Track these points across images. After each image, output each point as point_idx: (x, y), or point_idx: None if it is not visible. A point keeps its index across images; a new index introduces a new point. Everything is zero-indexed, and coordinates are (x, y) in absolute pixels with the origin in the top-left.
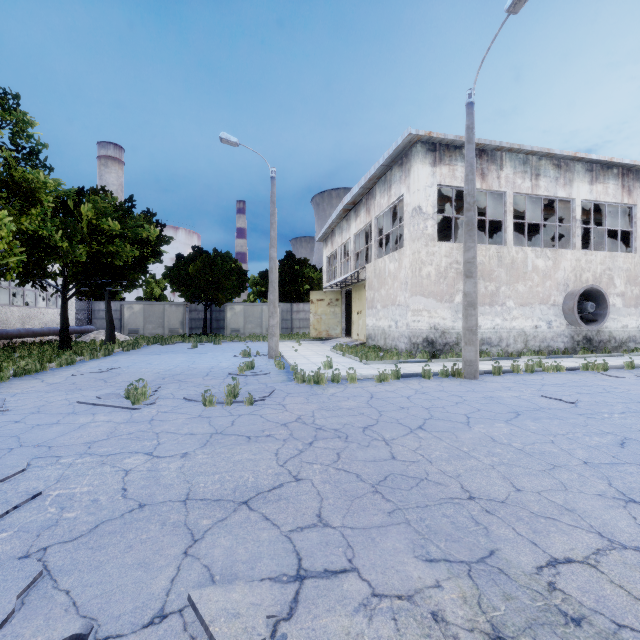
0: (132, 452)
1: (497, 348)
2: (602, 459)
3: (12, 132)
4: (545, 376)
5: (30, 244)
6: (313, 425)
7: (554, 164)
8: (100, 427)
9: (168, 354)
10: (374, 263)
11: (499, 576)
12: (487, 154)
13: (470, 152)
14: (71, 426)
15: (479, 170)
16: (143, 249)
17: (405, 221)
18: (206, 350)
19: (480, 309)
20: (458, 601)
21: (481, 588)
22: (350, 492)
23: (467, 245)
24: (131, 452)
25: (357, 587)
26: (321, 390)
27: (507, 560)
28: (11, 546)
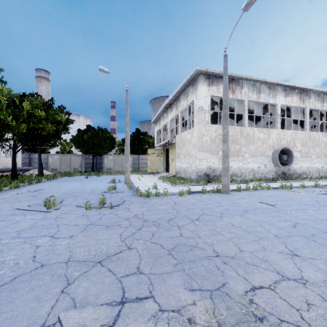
0: (42, 236)
1: (240, 178)
2: (284, 234)
3: None
4: (262, 192)
5: None
6: (142, 219)
7: (267, 87)
8: (27, 222)
9: (71, 182)
10: (180, 135)
11: (226, 297)
12: (235, 81)
13: (225, 79)
14: (11, 222)
15: (231, 89)
16: (58, 126)
17: (195, 113)
18: (92, 179)
19: (232, 158)
20: (203, 311)
21: (216, 304)
22: (156, 254)
23: (224, 126)
24: (42, 236)
25: (152, 306)
26: (149, 200)
27: (231, 288)
28: None
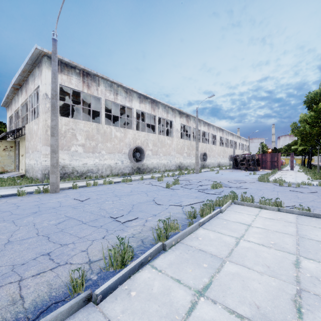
0: None
1: (96, 174)
2: (25, 237)
3: None
4: (100, 187)
5: None
6: None
7: (124, 91)
8: None
9: None
10: (28, 124)
11: None
12: (91, 76)
13: (54, 66)
14: None
15: (86, 83)
16: None
17: (40, 101)
18: None
19: (87, 154)
20: None
21: None
22: None
23: (51, 118)
24: None
25: None
26: None
27: None
28: None
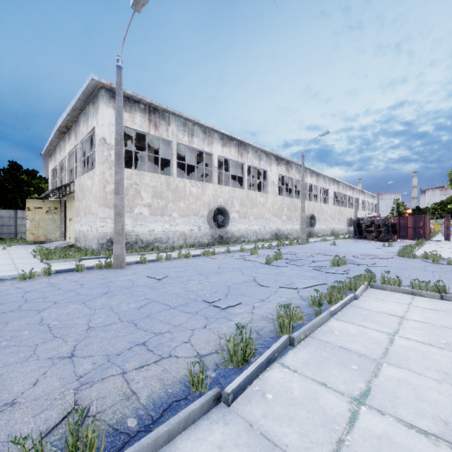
0: None
1: (166, 244)
2: (107, 322)
3: None
4: (175, 261)
5: None
6: None
7: (202, 130)
8: None
9: None
10: (79, 179)
11: None
12: (159, 112)
13: (118, 102)
14: None
15: (153, 122)
16: None
17: (96, 148)
18: None
19: (154, 218)
20: None
21: None
22: None
23: (116, 170)
24: None
25: None
26: None
27: None
28: None
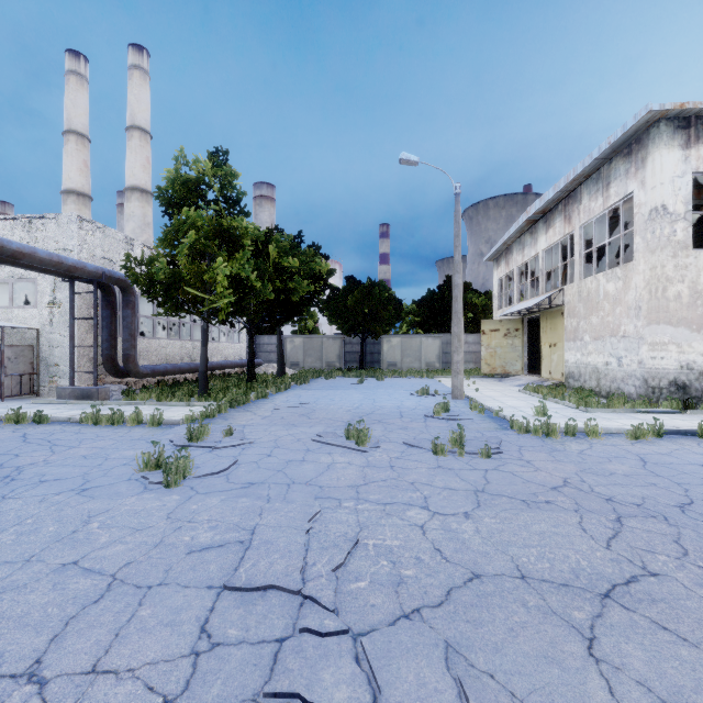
0: (406, 504)
1: None
2: None
3: (221, 186)
4: None
5: (234, 286)
6: (596, 494)
7: None
8: (348, 469)
9: (340, 390)
10: (578, 284)
11: None
12: None
13: None
14: (320, 465)
15: None
16: (315, 284)
17: (636, 227)
18: (374, 386)
19: None
20: None
21: None
22: None
23: None
24: (405, 503)
25: None
26: (559, 445)
27: None
28: (381, 599)
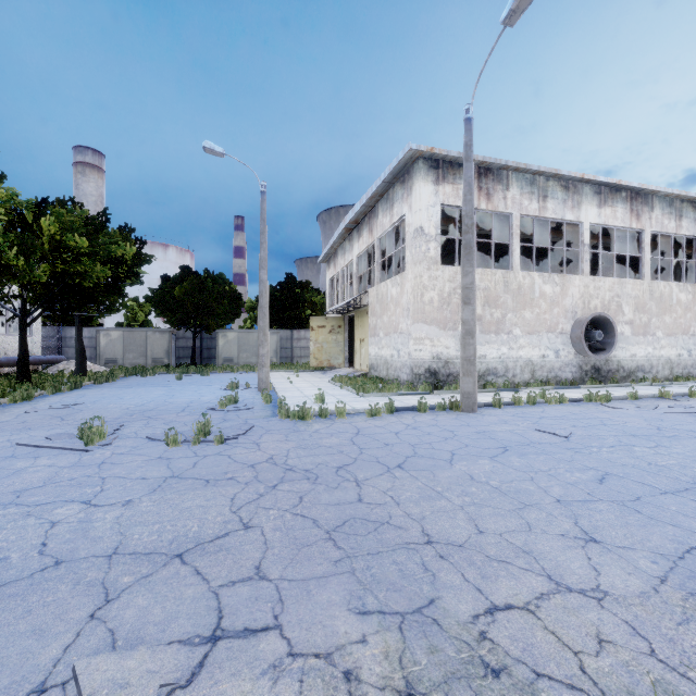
0: (67, 501)
1: (503, 379)
2: (576, 496)
3: None
4: (546, 408)
5: None
6: (284, 466)
7: (562, 185)
8: (38, 472)
9: (146, 387)
10: (376, 287)
11: (431, 627)
12: (493, 173)
13: (468, 171)
14: (4, 472)
15: (484, 190)
16: (117, 269)
17: (407, 243)
18: (191, 382)
19: (485, 337)
20: (379, 657)
21: (408, 641)
22: (300, 540)
23: (465, 270)
24: (66, 501)
25: (274, 646)
26: (305, 426)
27: (445, 609)
28: None
